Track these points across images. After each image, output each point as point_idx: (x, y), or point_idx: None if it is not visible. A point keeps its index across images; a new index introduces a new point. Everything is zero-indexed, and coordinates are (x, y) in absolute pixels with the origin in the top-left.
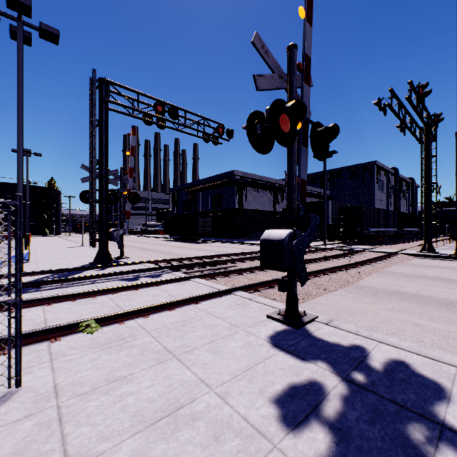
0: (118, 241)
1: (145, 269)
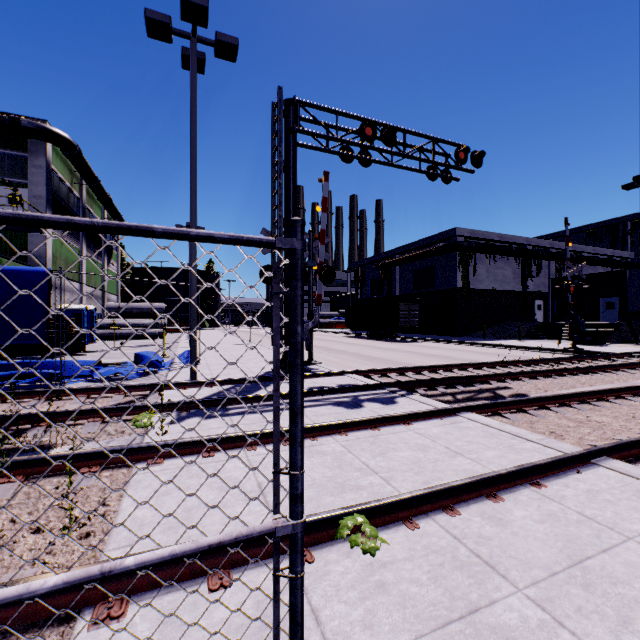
0: (306, 339)
1: (361, 386)
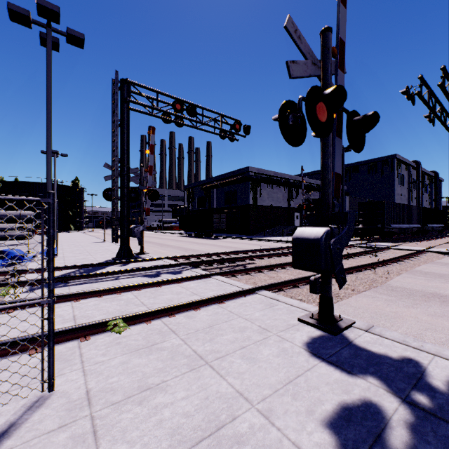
0: (138, 237)
1: (165, 265)
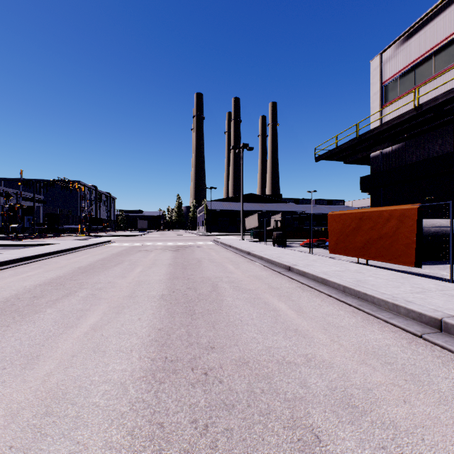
0: None
1: None
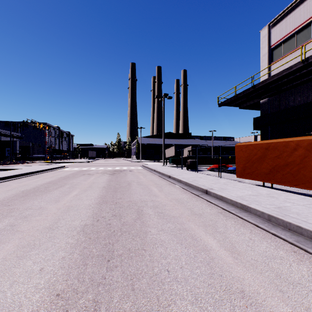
0: None
1: None
